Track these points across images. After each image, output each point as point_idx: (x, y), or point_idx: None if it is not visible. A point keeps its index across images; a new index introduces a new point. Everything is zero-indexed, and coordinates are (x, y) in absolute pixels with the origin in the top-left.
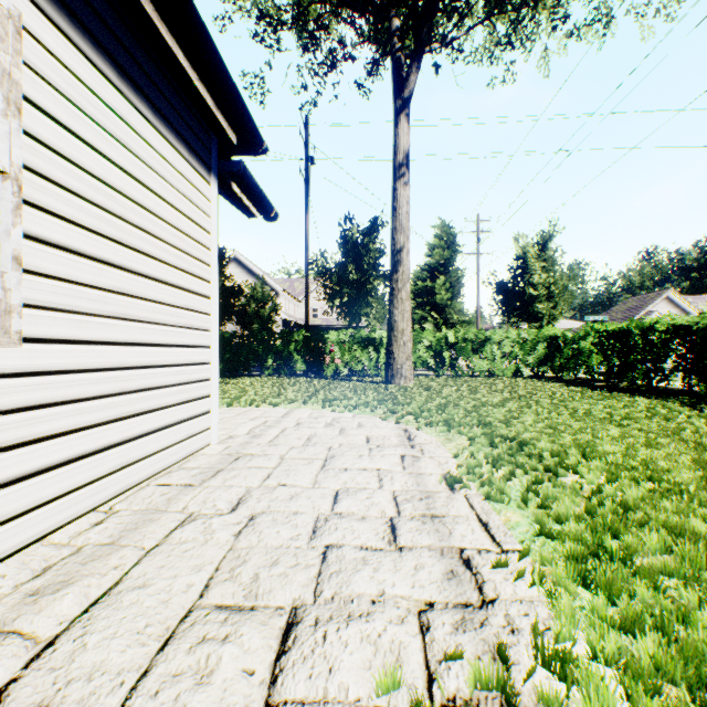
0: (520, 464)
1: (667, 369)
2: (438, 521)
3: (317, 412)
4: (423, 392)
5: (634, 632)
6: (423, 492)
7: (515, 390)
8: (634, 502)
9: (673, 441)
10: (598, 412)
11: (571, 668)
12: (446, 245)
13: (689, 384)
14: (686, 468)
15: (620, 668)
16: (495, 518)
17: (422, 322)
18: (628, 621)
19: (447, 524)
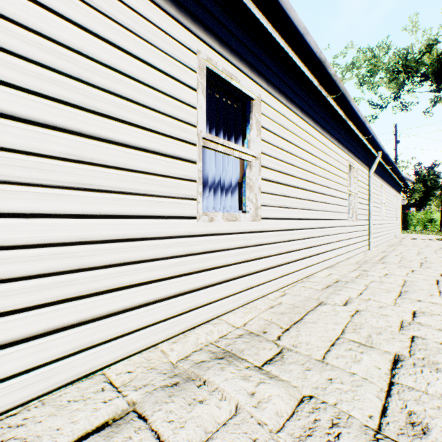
0: None
1: None
2: None
3: (416, 234)
4: None
5: None
6: None
7: None
8: None
9: None
10: None
11: None
12: None
13: None
14: None
15: None
16: None
17: None
18: None
19: None
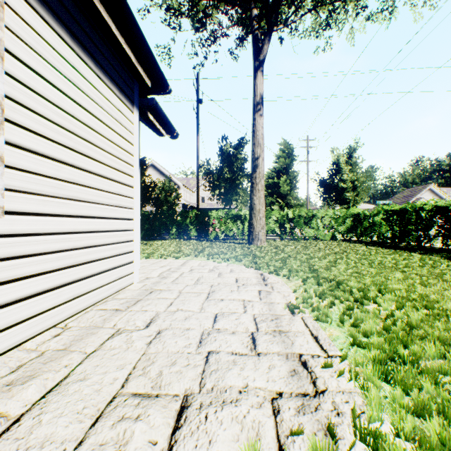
0: (338, 297)
1: (430, 235)
2: (283, 335)
3: (204, 262)
4: (272, 250)
5: (424, 415)
6: (273, 315)
7: (332, 248)
8: (416, 322)
9: (439, 281)
10: (387, 263)
11: (381, 443)
12: (287, 156)
13: (446, 245)
14: (449, 300)
15: (415, 442)
16: (322, 333)
17: (271, 205)
18: (419, 407)
19: (290, 337)
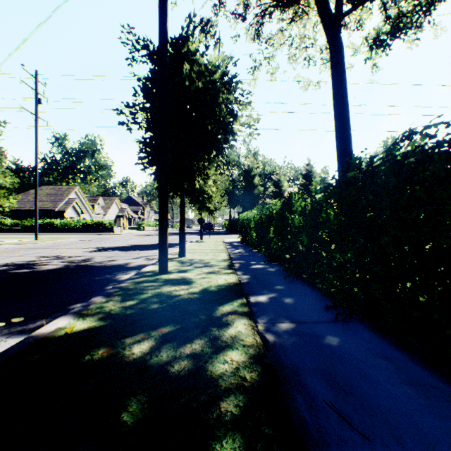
0: None
1: None
2: None
3: None
4: None
5: None
6: None
7: None
8: None
9: None
10: None
11: None
12: None
13: None
14: None
15: None
16: None
17: None
18: None
19: None
